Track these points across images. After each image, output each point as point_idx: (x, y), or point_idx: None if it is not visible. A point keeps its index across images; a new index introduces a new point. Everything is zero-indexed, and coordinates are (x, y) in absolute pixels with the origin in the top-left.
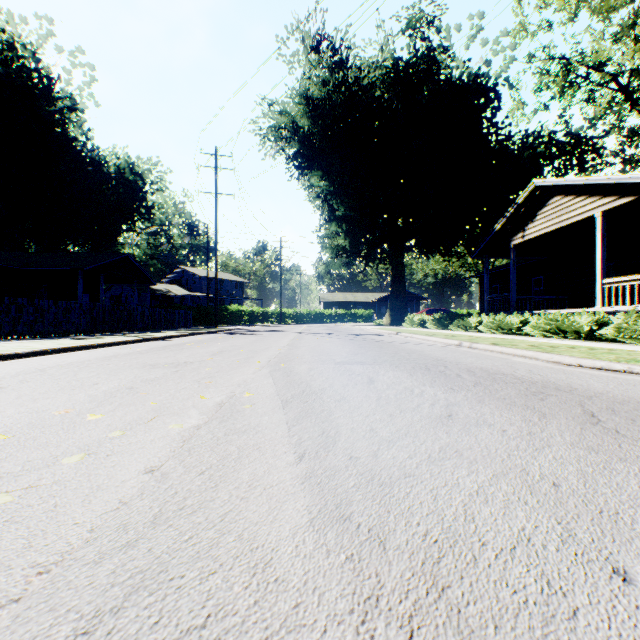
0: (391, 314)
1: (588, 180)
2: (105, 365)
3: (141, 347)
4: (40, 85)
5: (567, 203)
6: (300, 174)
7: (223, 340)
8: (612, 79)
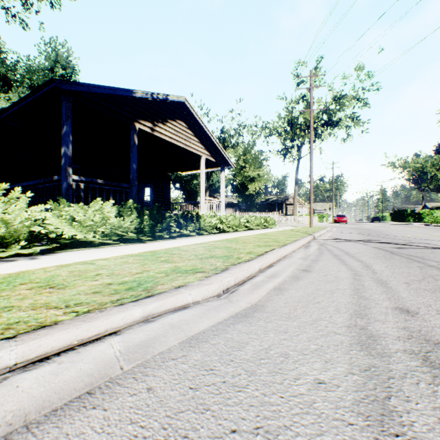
0: None
1: (213, 138)
2: None
3: None
4: None
5: (190, 135)
6: None
7: None
8: None
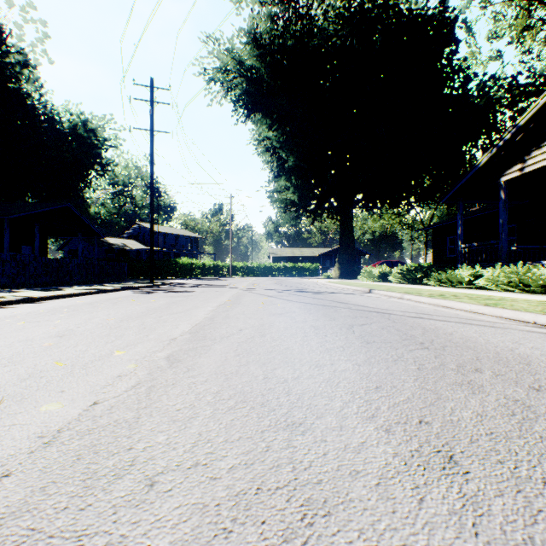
0: (340, 267)
1: None
2: None
3: None
4: None
5: None
6: (247, 116)
7: (100, 307)
8: None
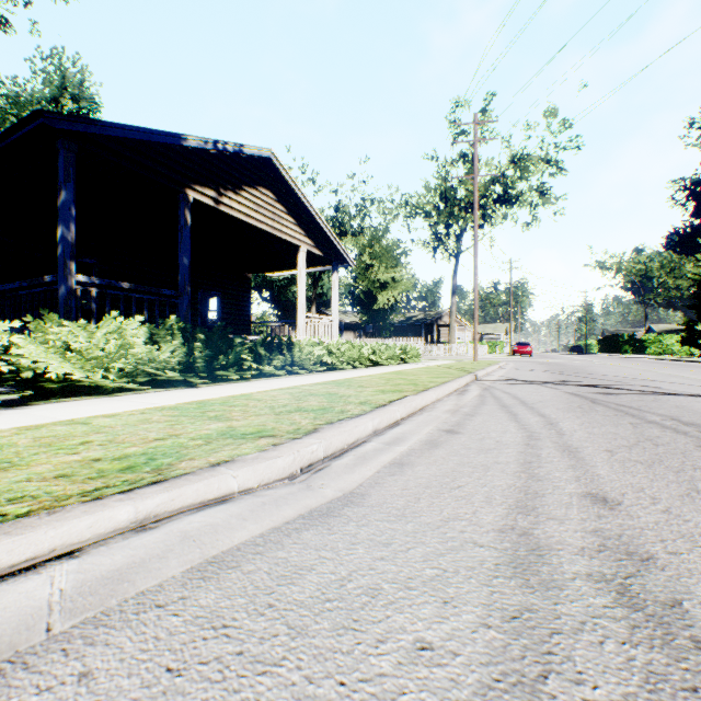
0: None
1: (319, 219)
2: None
3: None
4: None
5: (282, 213)
6: None
7: None
8: None
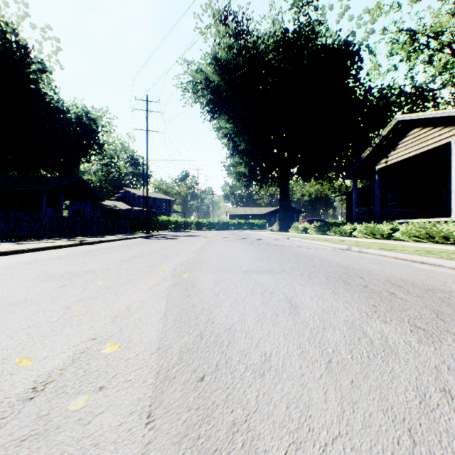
0: (279, 223)
1: (446, 113)
2: None
3: (68, 251)
4: (18, 52)
5: (425, 133)
6: (211, 117)
7: (145, 244)
8: (447, 45)
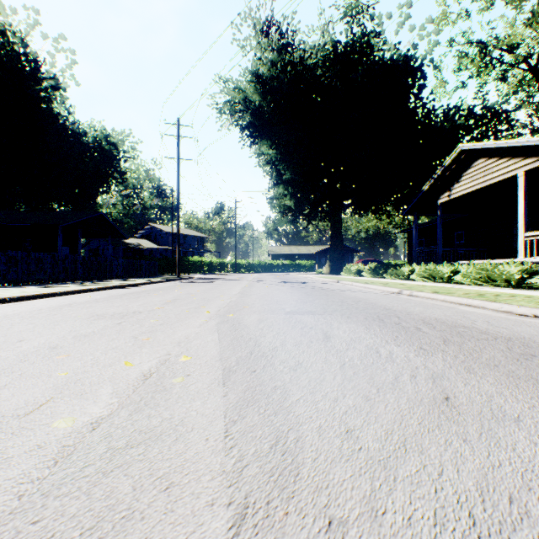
0: (330, 264)
1: (512, 143)
2: (51, 315)
3: (101, 295)
4: (27, 67)
5: (491, 165)
6: (252, 142)
7: (181, 288)
8: (523, 60)
